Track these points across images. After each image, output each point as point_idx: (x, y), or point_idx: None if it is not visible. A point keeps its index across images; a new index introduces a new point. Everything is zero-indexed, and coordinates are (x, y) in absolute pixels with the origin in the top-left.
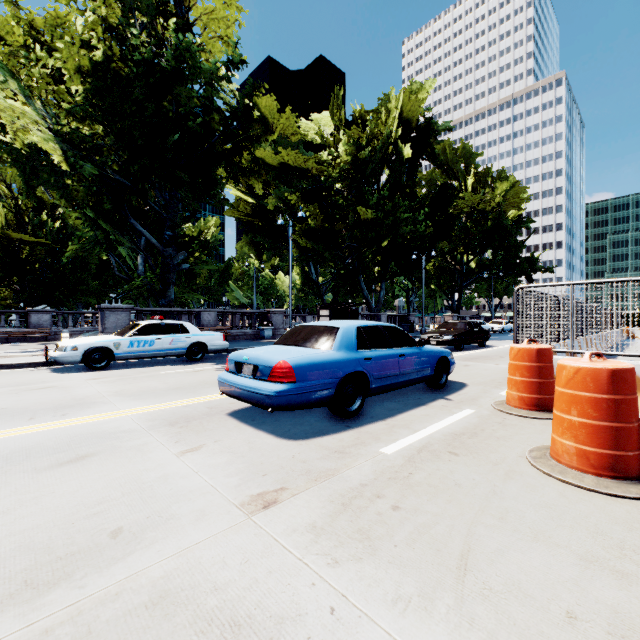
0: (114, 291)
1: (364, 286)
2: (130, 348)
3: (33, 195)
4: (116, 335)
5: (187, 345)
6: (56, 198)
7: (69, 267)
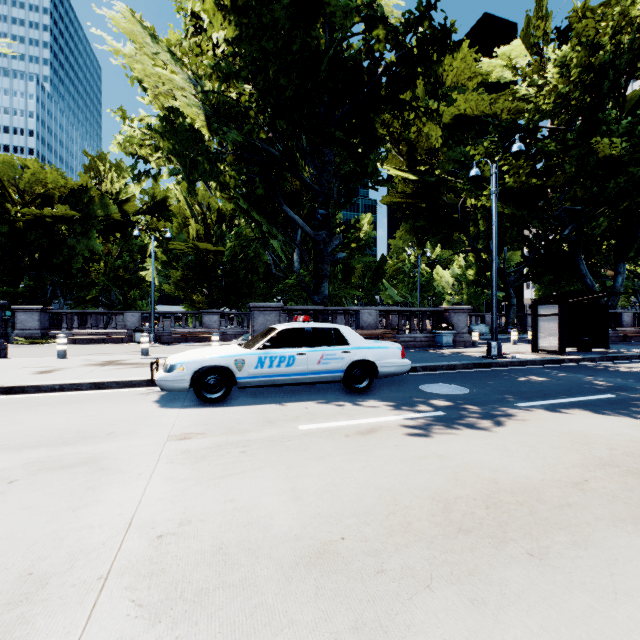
0: (279, 293)
1: (586, 270)
2: (258, 369)
3: (193, 190)
4: (242, 346)
5: (344, 365)
6: (212, 190)
7: (243, 272)
